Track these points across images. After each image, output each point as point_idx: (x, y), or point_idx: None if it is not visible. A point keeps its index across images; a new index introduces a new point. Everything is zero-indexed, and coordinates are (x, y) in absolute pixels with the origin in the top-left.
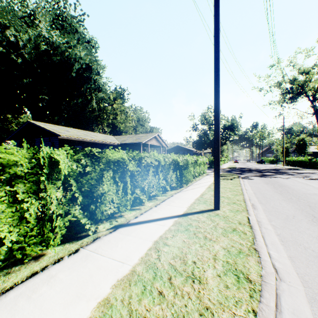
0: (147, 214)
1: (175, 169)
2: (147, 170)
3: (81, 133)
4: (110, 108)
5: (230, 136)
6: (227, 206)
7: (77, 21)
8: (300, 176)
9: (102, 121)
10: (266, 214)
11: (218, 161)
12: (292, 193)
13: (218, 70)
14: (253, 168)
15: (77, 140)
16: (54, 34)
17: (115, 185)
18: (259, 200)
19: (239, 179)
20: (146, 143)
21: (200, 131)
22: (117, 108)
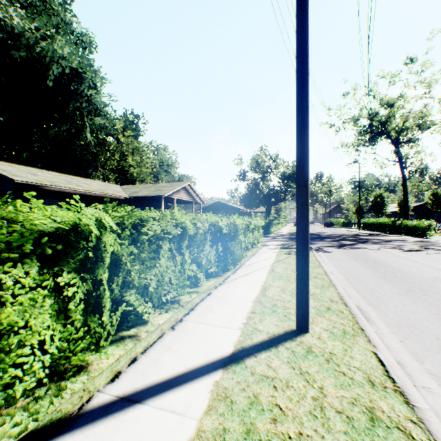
0: (146, 362)
1: (214, 239)
2: (157, 247)
3: (60, 179)
4: (115, 142)
5: (291, 189)
6: (320, 320)
7: (60, 2)
8: (391, 246)
9: (102, 162)
10: (398, 337)
11: (306, 229)
12: (404, 278)
13: (307, 36)
14: (323, 234)
15: (51, 190)
16: (15, 14)
17: (54, 297)
18: (363, 296)
19: (313, 253)
20: (171, 197)
21: (251, 182)
22: (127, 144)
